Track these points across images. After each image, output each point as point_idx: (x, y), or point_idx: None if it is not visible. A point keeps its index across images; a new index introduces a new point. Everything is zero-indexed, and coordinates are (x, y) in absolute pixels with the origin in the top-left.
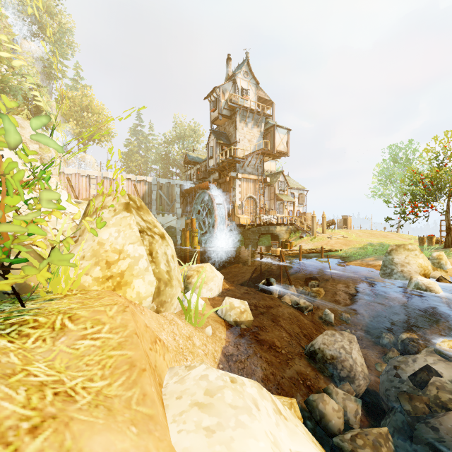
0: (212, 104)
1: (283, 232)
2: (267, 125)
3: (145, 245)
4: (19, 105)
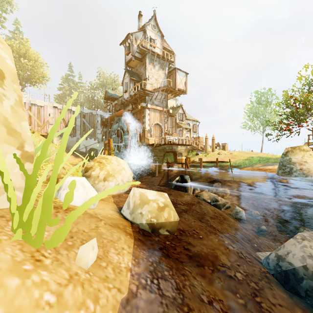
0: (127, 48)
1: (183, 150)
2: (170, 69)
3: None
4: None
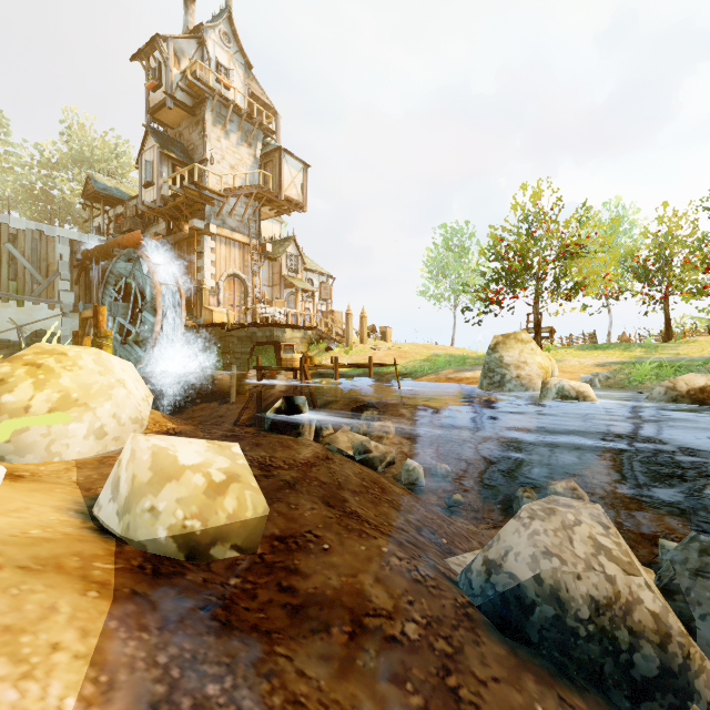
0: (152, 73)
1: (297, 340)
2: (267, 147)
3: None
4: None
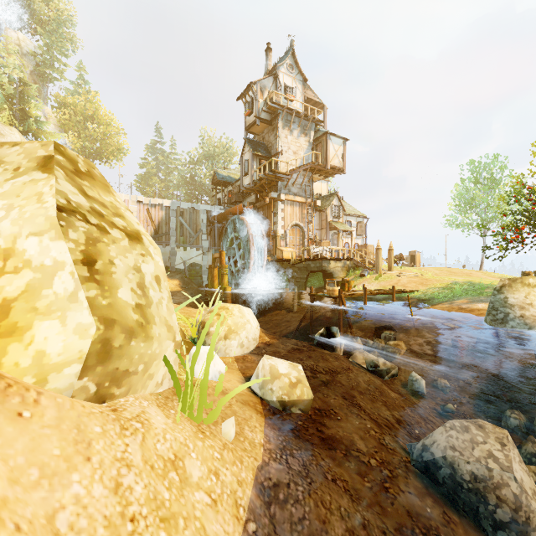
0: (248, 105)
1: (339, 269)
2: (317, 133)
3: (73, 240)
4: (0, 108)
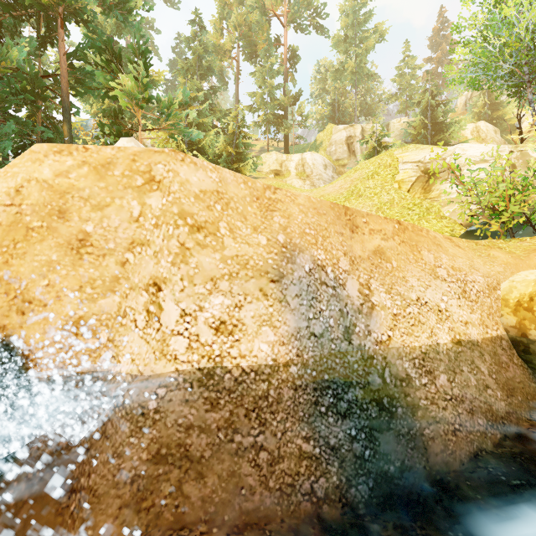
0: None
1: None
2: None
3: None
4: None
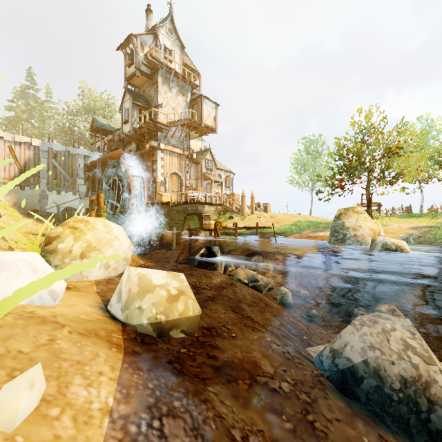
0: (128, 57)
1: (212, 212)
2: (193, 95)
3: None
4: None
